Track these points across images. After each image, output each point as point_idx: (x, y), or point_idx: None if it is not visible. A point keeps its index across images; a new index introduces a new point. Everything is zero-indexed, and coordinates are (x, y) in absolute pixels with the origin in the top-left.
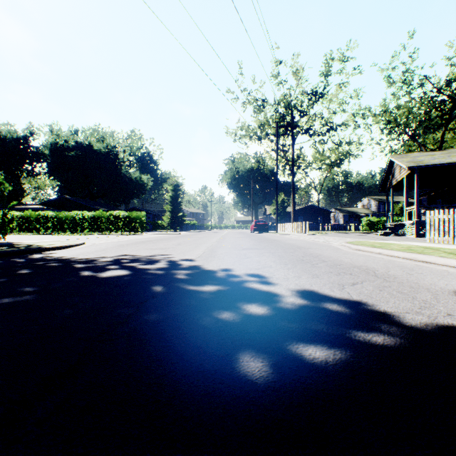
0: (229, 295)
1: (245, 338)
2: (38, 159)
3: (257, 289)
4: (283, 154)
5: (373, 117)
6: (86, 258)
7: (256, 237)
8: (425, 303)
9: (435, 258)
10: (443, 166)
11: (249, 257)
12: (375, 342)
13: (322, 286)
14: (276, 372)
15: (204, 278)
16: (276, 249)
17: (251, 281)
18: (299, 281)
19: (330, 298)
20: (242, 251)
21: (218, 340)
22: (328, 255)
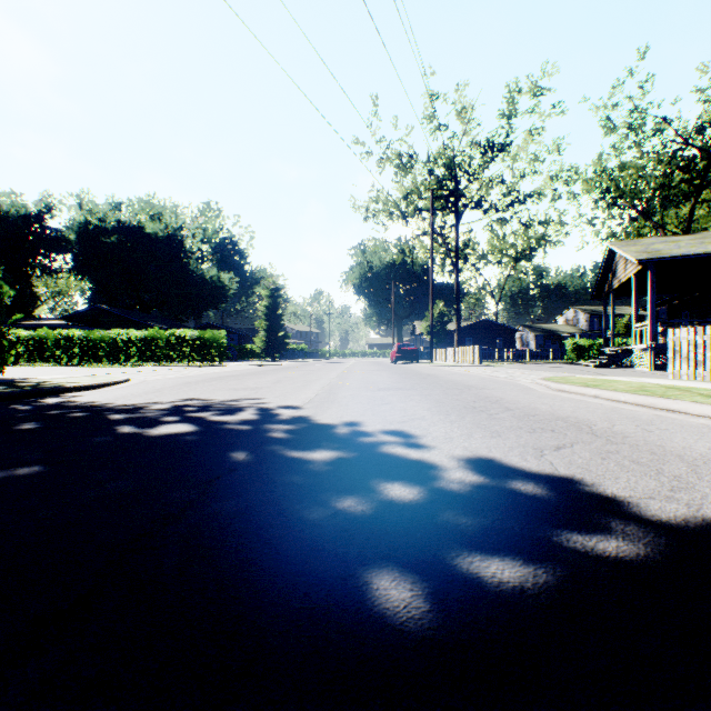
0: (355, 467)
1: (382, 544)
2: (58, 248)
3: (402, 457)
4: (442, 241)
5: (583, 183)
6: (129, 405)
7: (399, 370)
8: (678, 482)
9: (687, 404)
10: (693, 258)
11: (388, 403)
12: (604, 552)
13: (507, 452)
14: (435, 609)
15: (315, 438)
16: (432, 390)
17: (392, 443)
18: (470, 442)
19: (523, 473)
20: (378, 392)
21: (336, 548)
22: (514, 399)
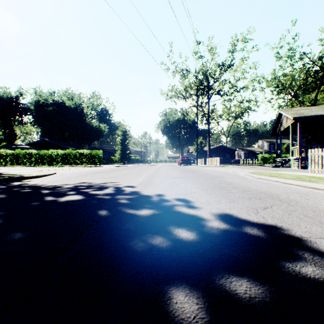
0: (162, 219)
1: (178, 269)
2: (25, 112)
3: (186, 213)
4: (202, 109)
5: (266, 82)
6: (53, 185)
7: (182, 169)
8: None
9: (323, 185)
10: (318, 117)
11: (177, 184)
12: (306, 274)
13: (239, 210)
14: (213, 320)
15: (142, 203)
16: (198, 178)
17: (181, 206)
18: (220, 205)
19: (249, 223)
20: (172, 179)
21: (151, 271)
22: (237, 182)
